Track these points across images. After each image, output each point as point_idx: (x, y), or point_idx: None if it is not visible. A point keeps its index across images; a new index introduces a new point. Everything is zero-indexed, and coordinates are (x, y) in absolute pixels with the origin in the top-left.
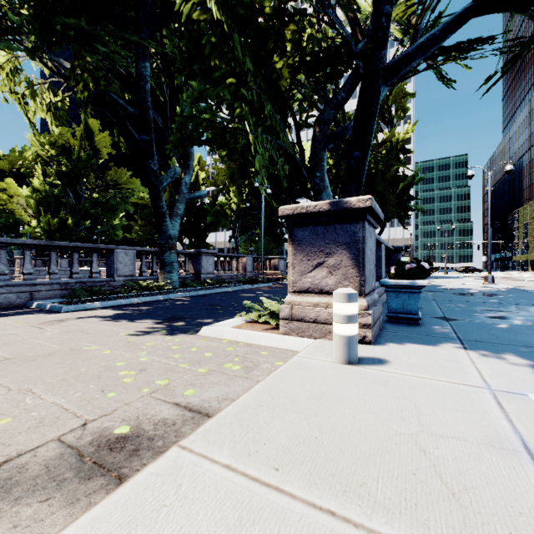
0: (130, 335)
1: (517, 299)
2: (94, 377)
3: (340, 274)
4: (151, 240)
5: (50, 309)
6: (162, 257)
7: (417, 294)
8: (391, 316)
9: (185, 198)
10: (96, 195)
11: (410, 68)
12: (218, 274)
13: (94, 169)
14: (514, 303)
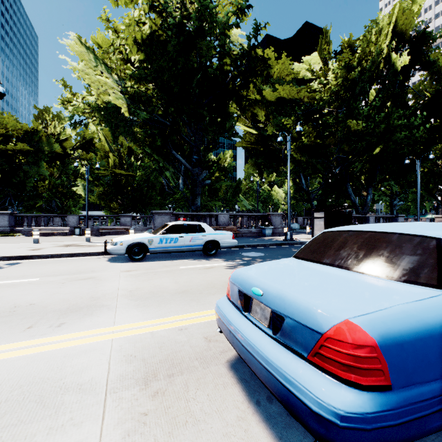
0: None
1: None
2: None
3: None
4: None
5: None
6: None
7: None
8: None
9: (396, 204)
10: None
11: None
12: None
13: None
14: None
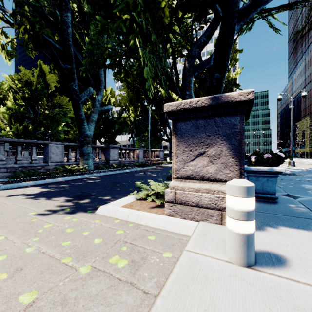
0: (36, 215)
1: None
2: None
3: (220, 162)
4: None
5: None
6: (81, 149)
7: (275, 178)
8: None
9: (98, 110)
10: (47, 112)
11: (256, 12)
12: (121, 161)
13: (46, 96)
14: None
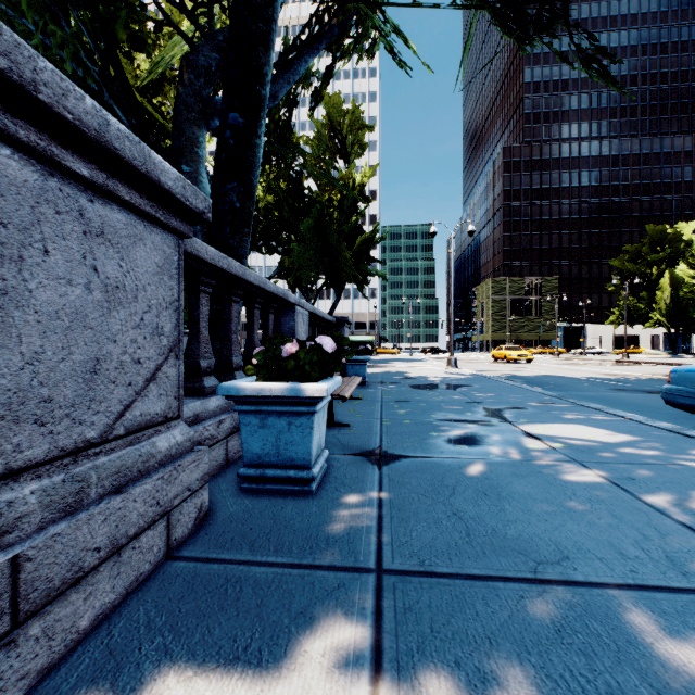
0: None
1: (484, 392)
2: None
3: None
4: None
5: None
6: None
7: (308, 416)
8: (250, 476)
9: None
10: None
11: None
12: None
13: None
14: (481, 400)
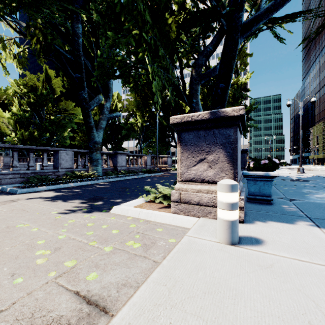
0: (58, 213)
1: None
2: (12, 258)
3: (217, 167)
4: (87, 146)
5: (9, 192)
6: (91, 156)
7: (270, 181)
8: (251, 198)
9: (106, 117)
10: (53, 117)
11: (258, 25)
12: (128, 167)
13: (51, 101)
14: None
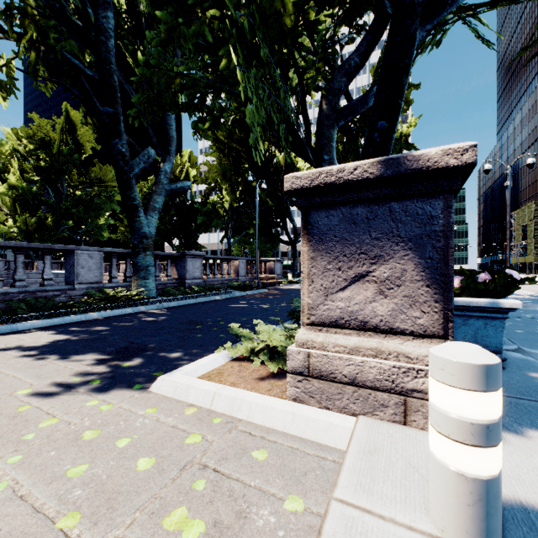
0: (31, 395)
1: None
2: None
3: (400, 295)
4: None
5: None
6: (135, 260)
7: (500, 320)
8: None
9: (165, 189)
10: (79, 193)
11: (455, 6)
12: (206, 279)
13: (77, 165)
14: None
